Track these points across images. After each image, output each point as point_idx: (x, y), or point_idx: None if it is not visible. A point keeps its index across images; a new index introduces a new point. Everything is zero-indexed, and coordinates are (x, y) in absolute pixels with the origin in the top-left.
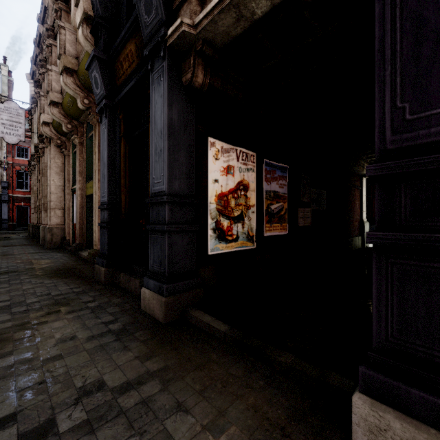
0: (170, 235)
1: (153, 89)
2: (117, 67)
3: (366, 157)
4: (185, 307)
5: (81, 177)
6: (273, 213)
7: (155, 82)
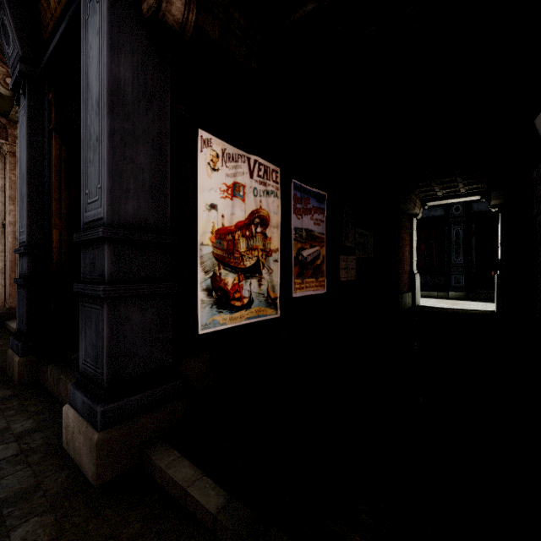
0: (113, 305)
1: (86, 22)
2: (41, 7)
3: (419, 191)
4: (145, 444)
5: (13, 206)
6: (306, 262)
7: (89, 9)
